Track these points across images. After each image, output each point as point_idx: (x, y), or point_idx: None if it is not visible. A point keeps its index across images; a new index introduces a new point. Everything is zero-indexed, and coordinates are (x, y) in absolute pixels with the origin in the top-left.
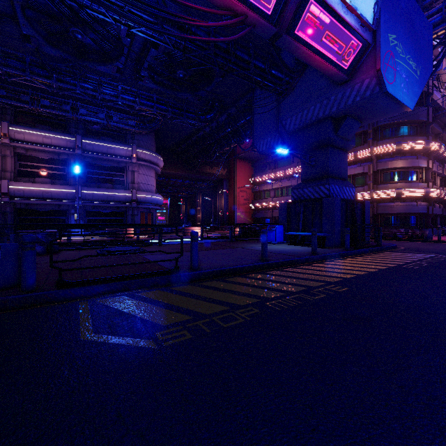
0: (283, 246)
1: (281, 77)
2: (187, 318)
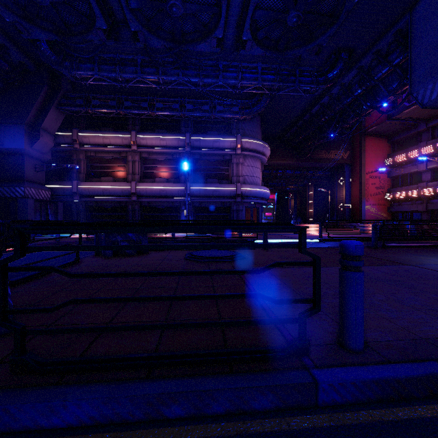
0: None
1: None
2: None
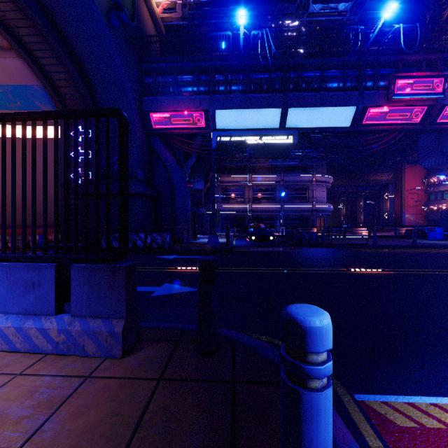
0: (439, 241)
1: None
2: (377, 251)
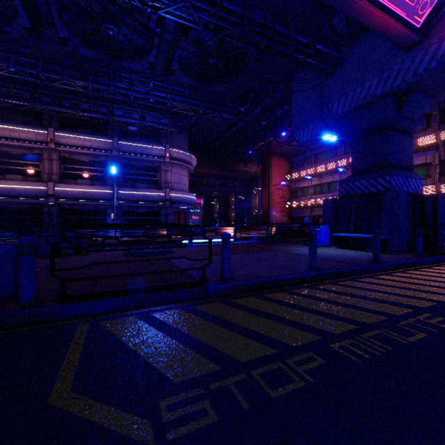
0: (330, 250)
1: (328, 51)
2: (211, 368)
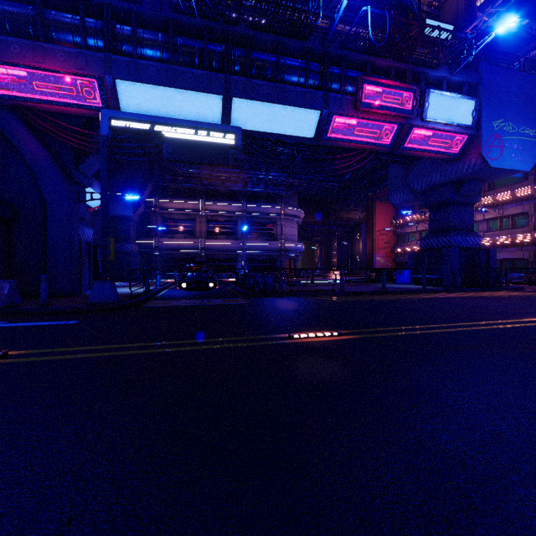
0: (407, 285)
1: None
2: (343, 300)
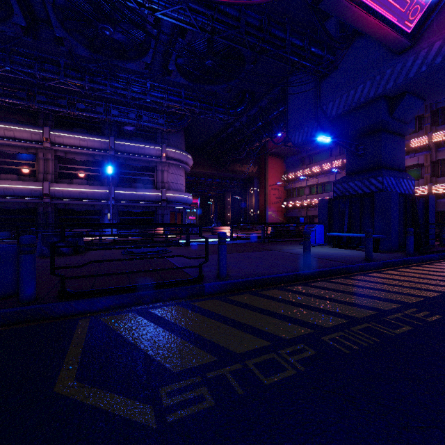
0: (325, 249)
1: (322, 54)
2: (208, 359)
